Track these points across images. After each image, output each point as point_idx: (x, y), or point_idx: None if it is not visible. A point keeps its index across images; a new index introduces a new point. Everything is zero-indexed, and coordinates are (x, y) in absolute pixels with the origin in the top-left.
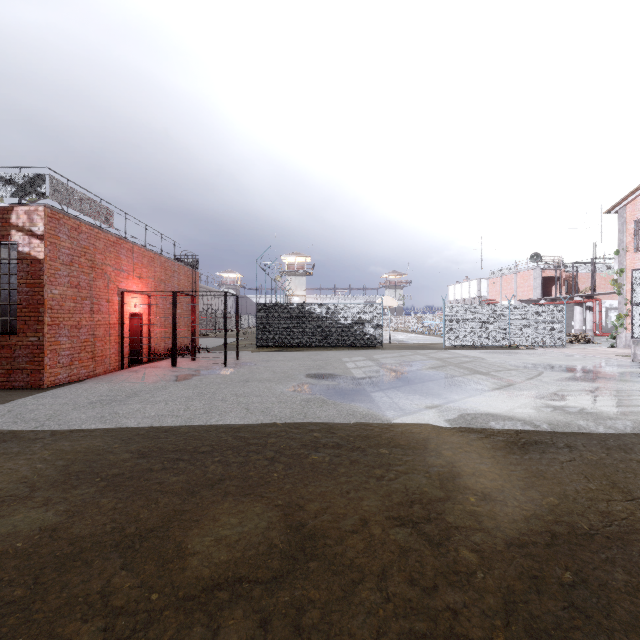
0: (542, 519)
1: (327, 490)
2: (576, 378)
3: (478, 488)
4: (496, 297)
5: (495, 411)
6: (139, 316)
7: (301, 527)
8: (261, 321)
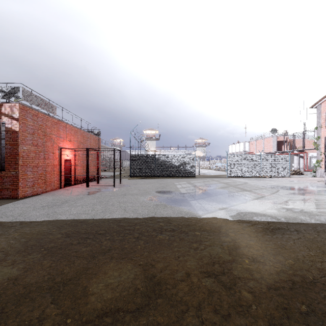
0: (286, 273)
1: (167, 256)
2: (297, 193)
3: (249, 254)
4: (253, 151)
5: (256, 211)
6: (69, 161)
7: (153, 277)
8: (133, 163)
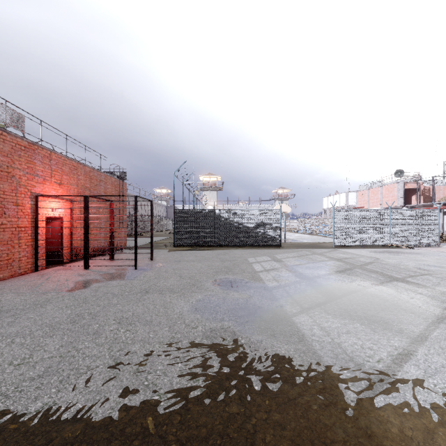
0: None
1: None
2: None
3: None
4: (364, 205)
5: None
6: (60, 219)
7: None
8: (178, 224)
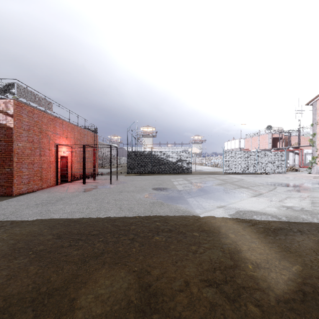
0: (295, 281)
1: (164, 260)
2: (295, 190)
3: (253, 259)
4: (249, 148)
5: (255, 209)
6: (66, 157)
7: (148, 287)
8: (129, 160)
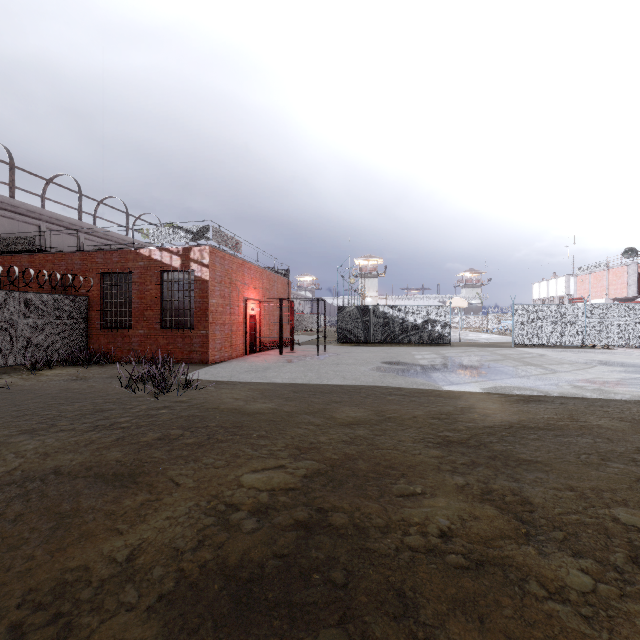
0: (510, 422)
1: (396, 407)
2: (624, 371)
3: (482, 412)
4: (584, 295)
5: (523, 386)
6: (254, 317)
7: (383, 416)
8: (341, 321)
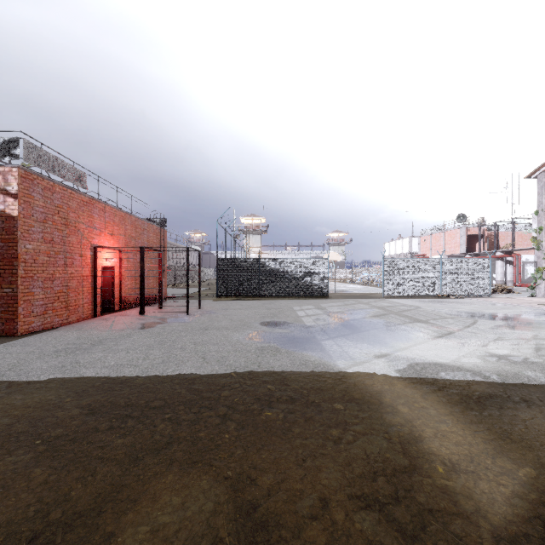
0: (525, 498)
1: (281, 457)
2: (509, 326)
3: (444, 454)
4: (426, 252)
5: (442, 360)
6: (111, 269)
7: (252, 510)
8: (221, 273)
